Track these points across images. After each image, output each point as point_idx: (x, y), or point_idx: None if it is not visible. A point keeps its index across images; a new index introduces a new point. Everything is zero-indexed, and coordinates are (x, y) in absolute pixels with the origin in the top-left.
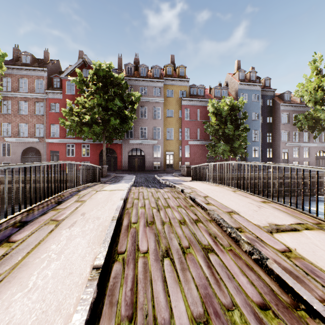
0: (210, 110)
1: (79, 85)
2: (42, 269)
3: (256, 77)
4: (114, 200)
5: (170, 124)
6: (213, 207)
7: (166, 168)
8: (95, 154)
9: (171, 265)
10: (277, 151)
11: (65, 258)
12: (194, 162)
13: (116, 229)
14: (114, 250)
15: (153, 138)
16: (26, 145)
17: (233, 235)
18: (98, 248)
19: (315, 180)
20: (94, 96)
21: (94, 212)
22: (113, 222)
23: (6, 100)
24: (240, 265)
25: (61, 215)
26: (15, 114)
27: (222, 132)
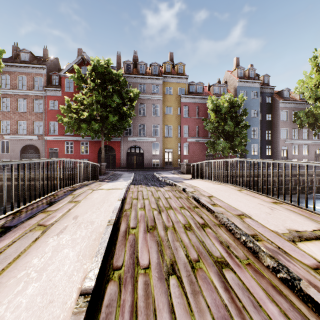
0: (210, 107)
1: (78, 82)
2: (16, 296)
3: (255, 75)
4: (111, 200)
5: (169, 122)
6: (220, 209)
7: (165, 166)
8: (94, 152)
9: (179, 287)
10: (276, 148)
11: (47, 278)
12: (193, 159)
13: (112, 236)
14: (109, 264)
15: (151, 135)
16: (25, 142)
17: (250, 245)
18: (89, 262)
19: (316, 177)
20: (93, 92)
21: (88, 214)
22: (109, 228)
23: (5, 97)
24: (265, 287)
25: (50, 218)
26: (14, 111)
27: (221, 129)
